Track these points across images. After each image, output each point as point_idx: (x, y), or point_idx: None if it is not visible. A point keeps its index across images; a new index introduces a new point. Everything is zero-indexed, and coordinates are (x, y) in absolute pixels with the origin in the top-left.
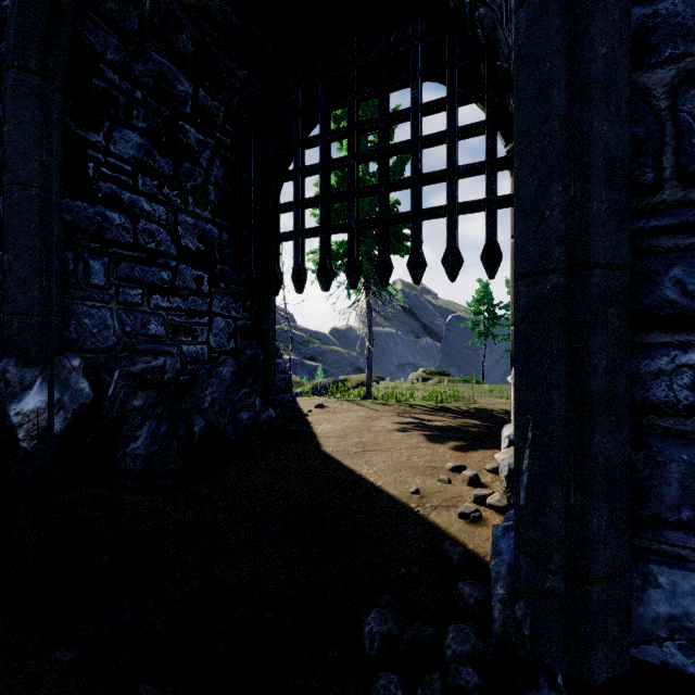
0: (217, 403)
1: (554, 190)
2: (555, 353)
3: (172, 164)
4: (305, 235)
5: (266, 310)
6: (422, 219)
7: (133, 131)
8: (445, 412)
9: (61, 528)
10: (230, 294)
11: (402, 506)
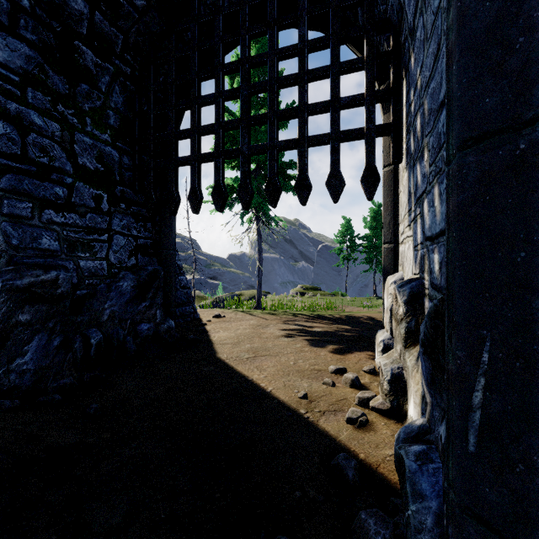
0: (117, 316)
1: (535, 2)
2: (537, 240)
3: (67, 83)
4: (201, 159)
5: (167, 230)
6: (308, 146)
7: (20, 41)
8: (322, 319)
9: None
10: (131, 215)
11: (292, 413)
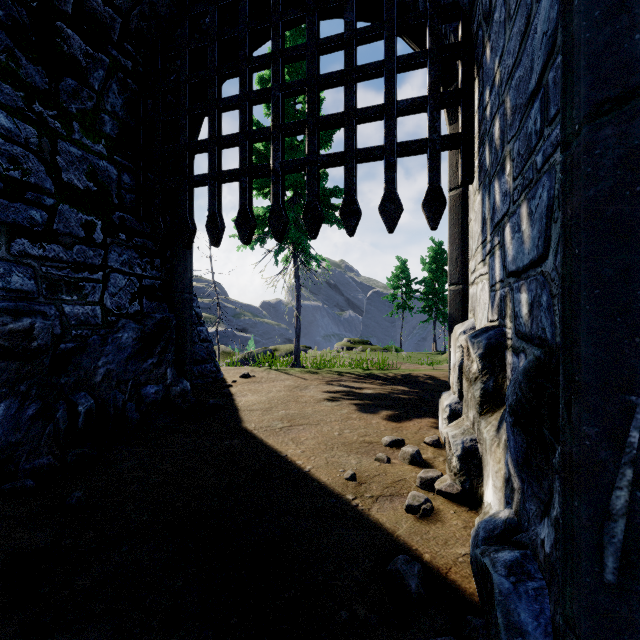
0: (114, 376)
1: None
2: None
3: (46, 75)
4: (222, 178)
5: (180, 269)
6: (357, 162)
7: None
8: (373, 379)
9: None
10: (134, 248)
11: (336, 499)
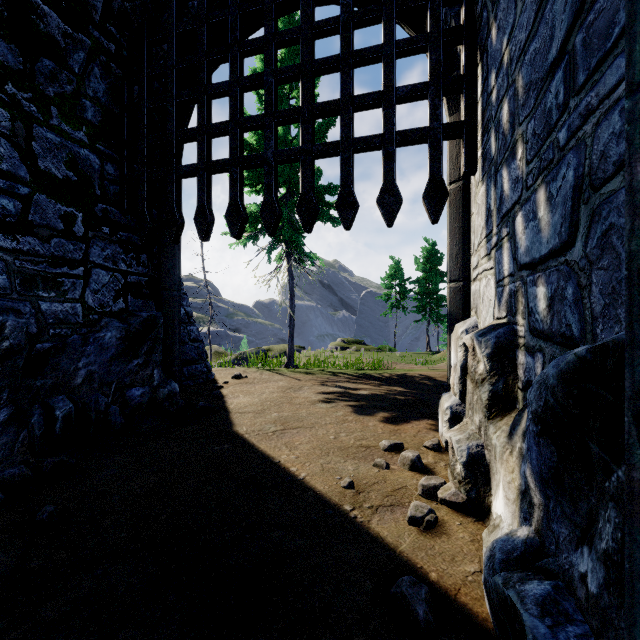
0: (97, 377)
1: None
2: None
3: (20, 54)
4: (211, 168)
5: (168, 265)
6: (354, 151)
7: None
8: (369, 379)
9: None
10: (118, 242)
11: (333, 510)
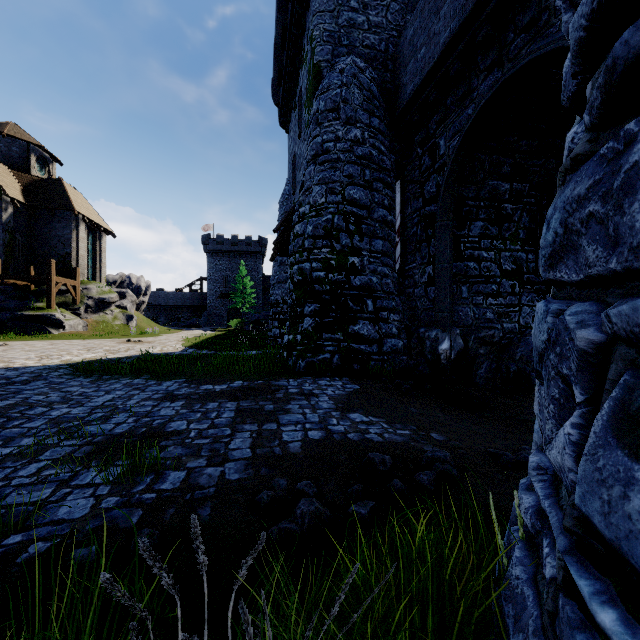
0: (524, 358)
1: None
2: None
3: (497, 228)
4: None
5: None
6: None
7: (479, 222)
8: None
9: (460, 390)
10: (534, 291)
11: None
